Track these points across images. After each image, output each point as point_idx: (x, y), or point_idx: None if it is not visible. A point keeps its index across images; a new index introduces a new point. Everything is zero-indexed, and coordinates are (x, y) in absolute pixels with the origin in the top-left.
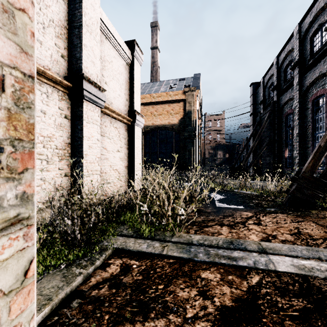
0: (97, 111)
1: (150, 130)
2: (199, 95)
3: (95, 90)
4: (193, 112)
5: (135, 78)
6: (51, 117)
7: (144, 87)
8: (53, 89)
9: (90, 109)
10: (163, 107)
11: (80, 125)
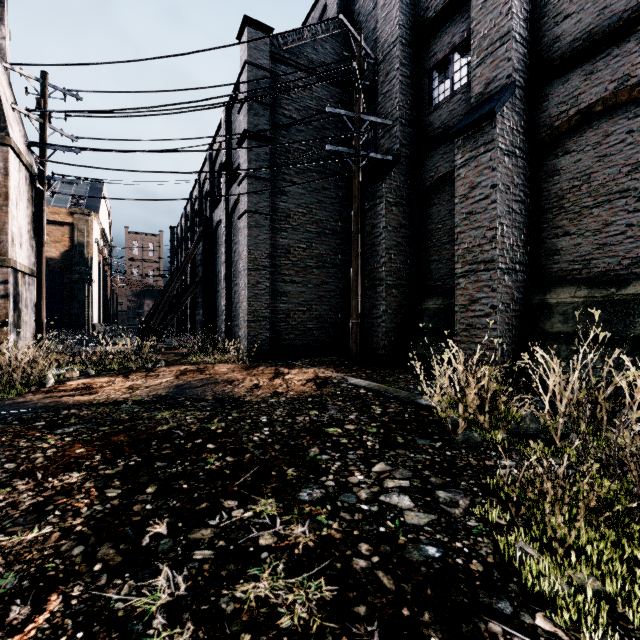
0: None
1: None
2: (99, 220)
3: None
4: (89, 246)
5: None
6: None
7: None
8: None
9: None
10: None
11: None
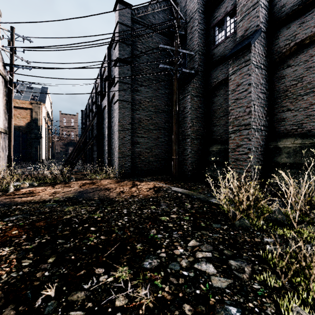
0: None
1: None
2: (45, 107)
3: None
4: (40, 120)
5: None
6: None
7: None
8: None
9: None
10: None
11: None
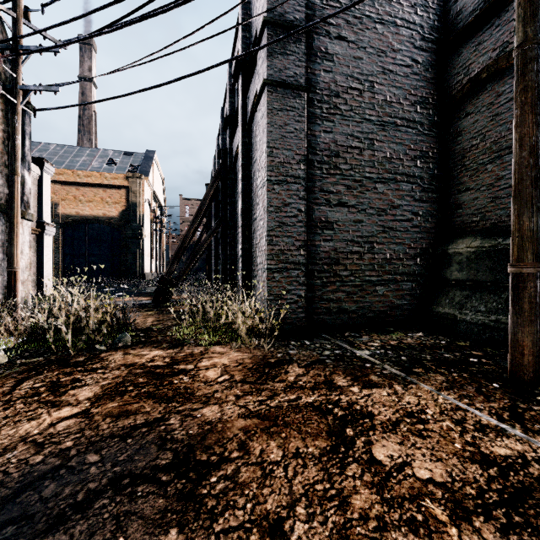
0: None
1: (74, 222)
2: (149, 183)
3: None
4: (140, 205)
5: (44, 191)
6: None
7: (63, 153)
8: None
9: None
10: (96, 191)
11: None
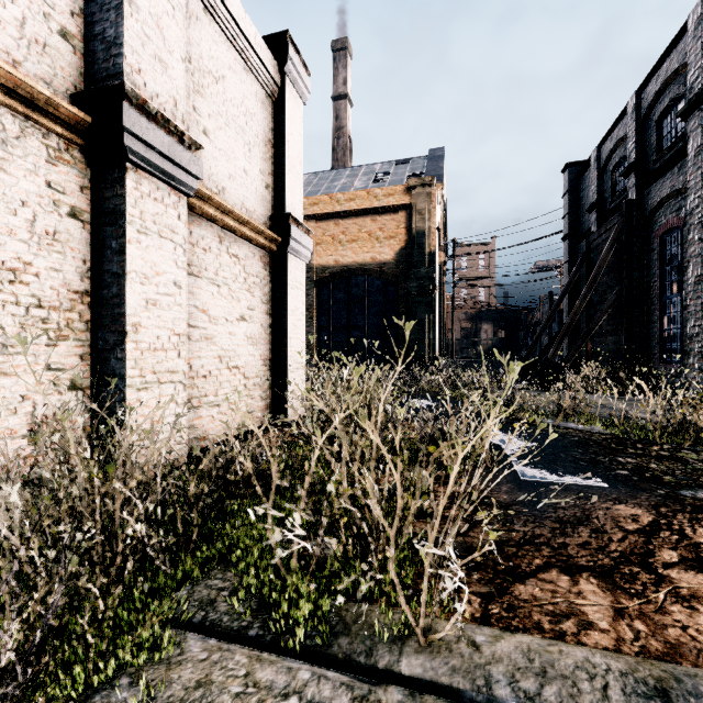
0: (176, 204)
1: (332, 276)
2: (441, 195)
3: (165, 139)
4: (430, 234)
5: (288, 133)
6: (17, 210)
7: (317, 181)
8: (28, 125)
9: (151, 193)
10: (361, 223)
11: (118, 238)
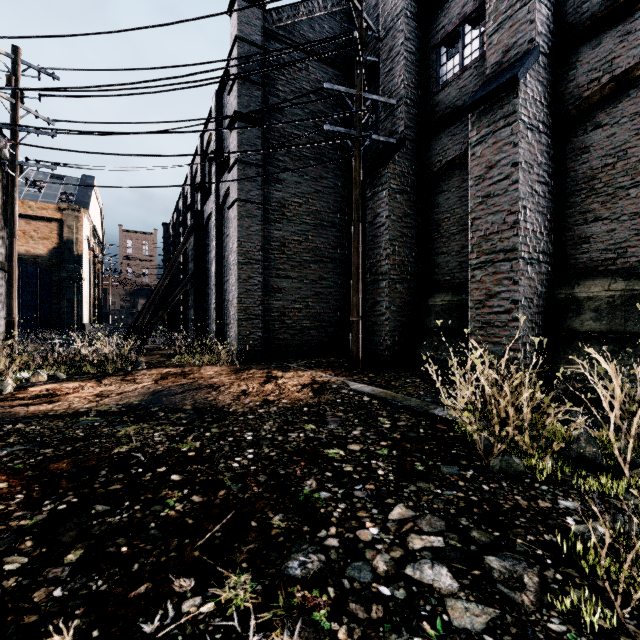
0: None
1: None
2: (89, 216)
3: None
4: (78, 243)
5: None
6: None
7: None
8: None
9: None
10: None
11: None
